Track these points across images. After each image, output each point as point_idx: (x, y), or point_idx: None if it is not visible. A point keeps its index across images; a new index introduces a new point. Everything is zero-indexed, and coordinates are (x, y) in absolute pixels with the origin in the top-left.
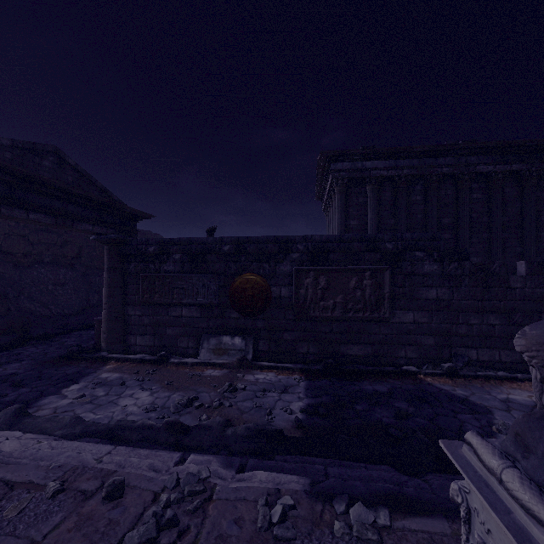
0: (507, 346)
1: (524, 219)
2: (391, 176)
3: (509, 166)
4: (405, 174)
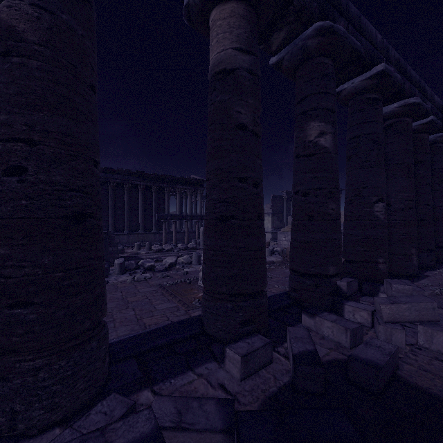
0: None
1: (153, 206)
2: None
3: (146, 183)
4: None
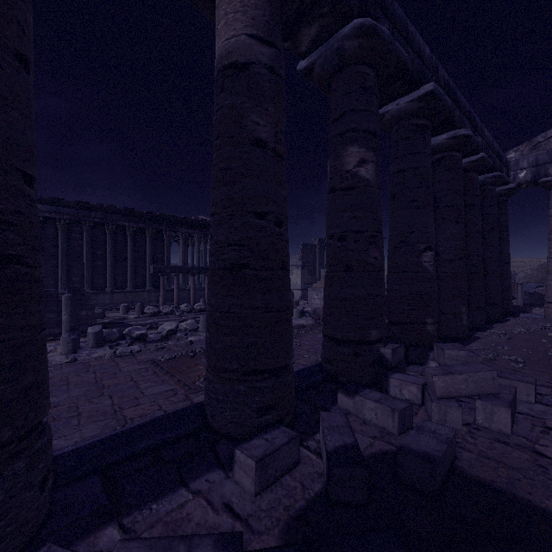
0: (58, 326)
1: (147, 256)
2: (54, 217)
3: (138, 224)
4: (65, 218)
